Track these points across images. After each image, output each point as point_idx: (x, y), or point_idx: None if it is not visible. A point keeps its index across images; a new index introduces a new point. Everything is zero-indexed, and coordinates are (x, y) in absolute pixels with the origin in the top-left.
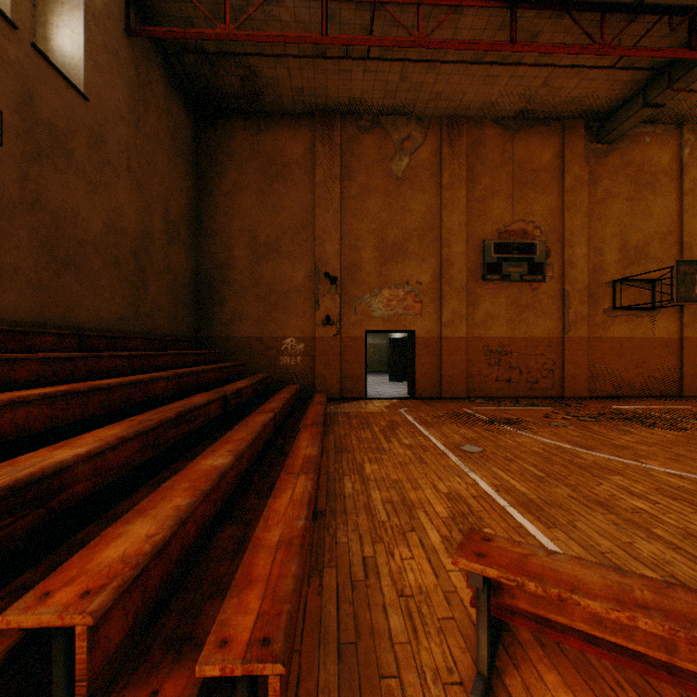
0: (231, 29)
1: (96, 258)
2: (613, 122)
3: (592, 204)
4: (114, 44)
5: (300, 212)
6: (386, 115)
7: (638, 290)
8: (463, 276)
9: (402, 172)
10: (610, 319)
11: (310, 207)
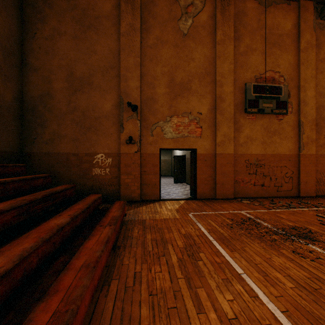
0: None
1: None
2: None
3: (317, 61)
4: None
5: (108, 55)
6: None
7: None
8: (231, 108)
9: (187, 30)
10: None
11: (117, 52)
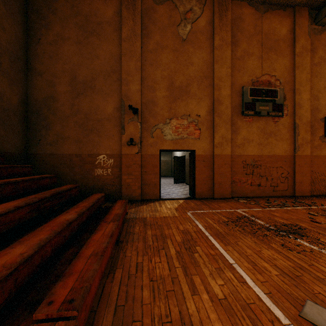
0: None
1: None
2: None
3: (312, 65)
4: None
5: (110, 60)
6: None
7: None
8: (229, 111)
9: (186, 35)
10: (323, 143)
11: (118, 56)
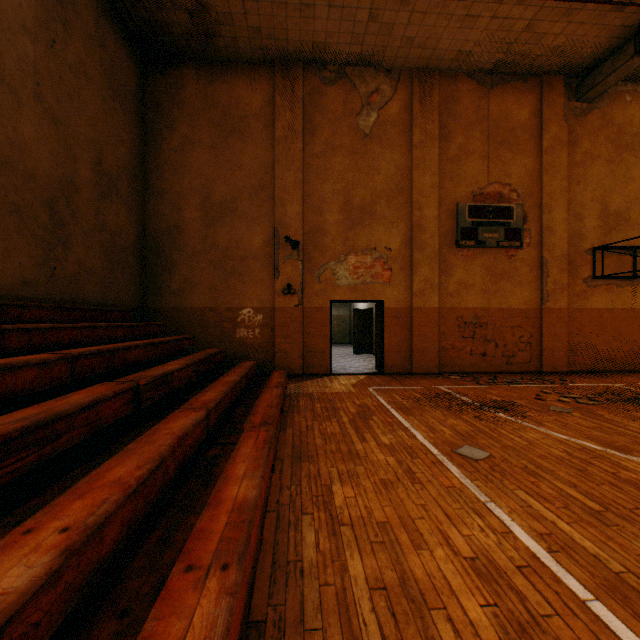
0: None
1: None
2: (597, 76)
3: (572, 166)
4: None
5: (258, 170)
6: (352, 66)
7: (619, 258)
8: (435, 241)
9: (370, 128)
10: (590, 289)
11: (270, 165)
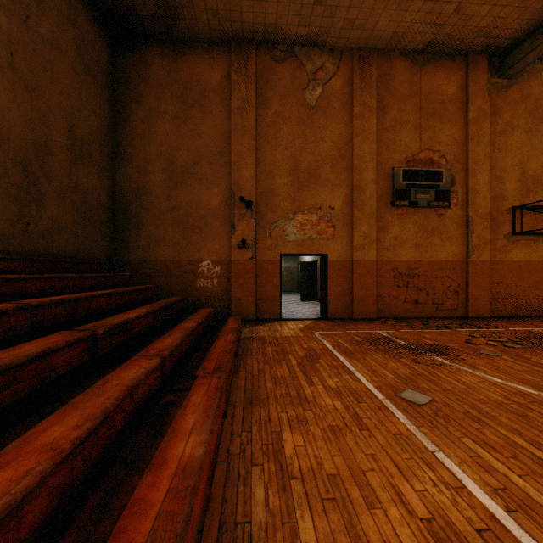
0: None
1: None
2: (517, 55)
3: (494, 135)
4: None
5: (216, 138)
6: (299, 46)
7: (536, 216)
8: (373, 201)
9: (315, 101)
10: (510, 244)
11: (226, 133)
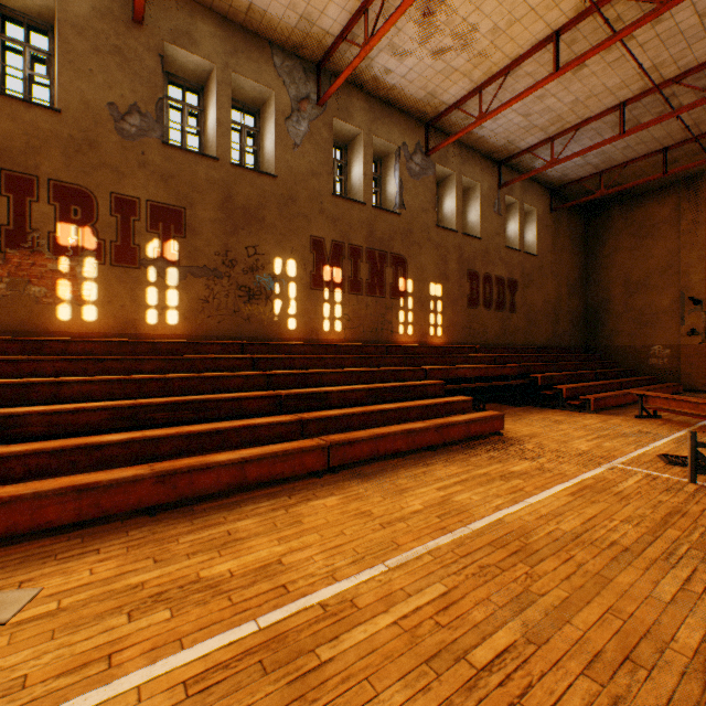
0: (602, 191)
1: (539, 317)
2: None
3: None
4: (545, 222)
5: (665, 256)
6: None
7: None
8: None
9: None
10: None
11: (675, 250)
